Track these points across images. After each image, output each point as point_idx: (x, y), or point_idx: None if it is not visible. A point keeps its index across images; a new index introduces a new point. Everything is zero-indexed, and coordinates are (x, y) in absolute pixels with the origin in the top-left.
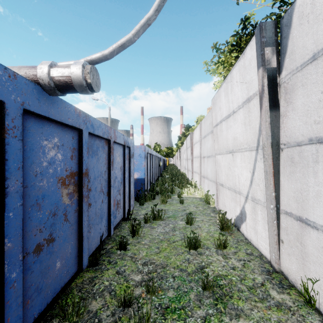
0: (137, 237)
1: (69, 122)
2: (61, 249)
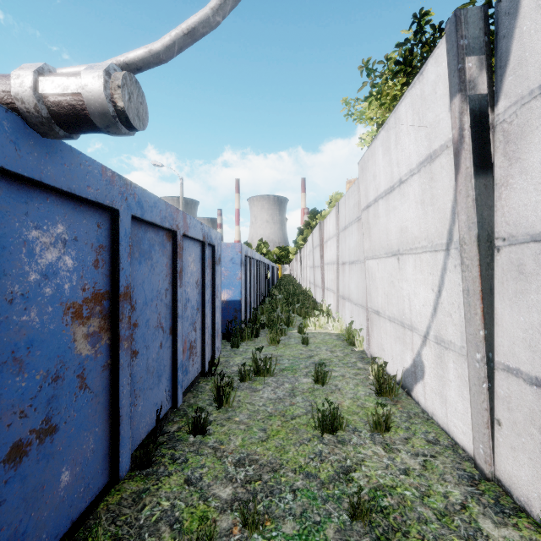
0: (226, 409)
1: (89, 194)
2: (73, 445)
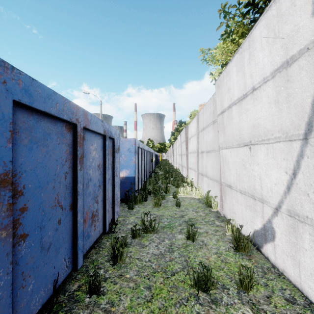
0: (120, 266)
1: None
2: None
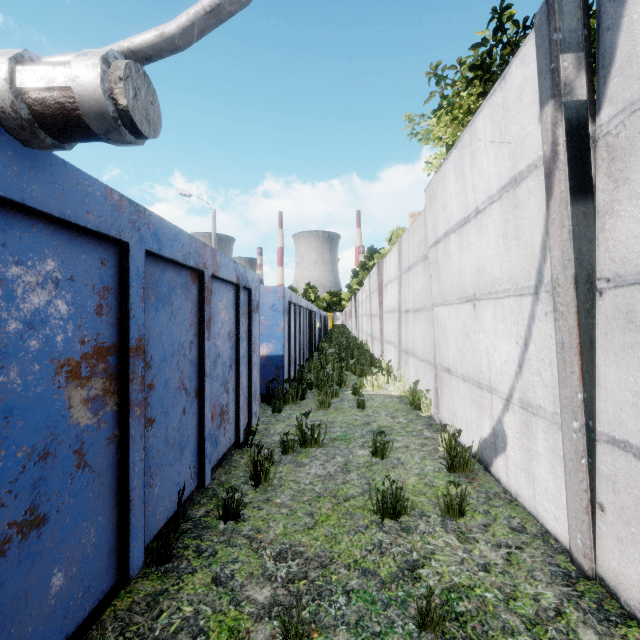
0: (265, 489)
1: (89, 222)
2: (68, 539)
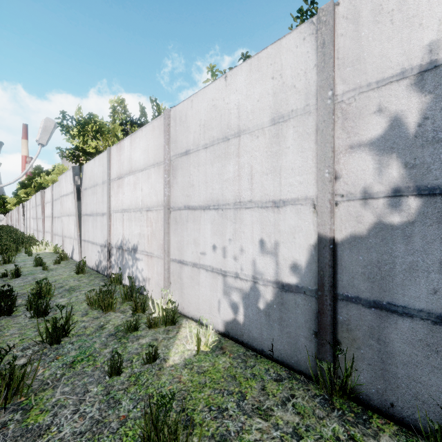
0: None
1: None
2: None
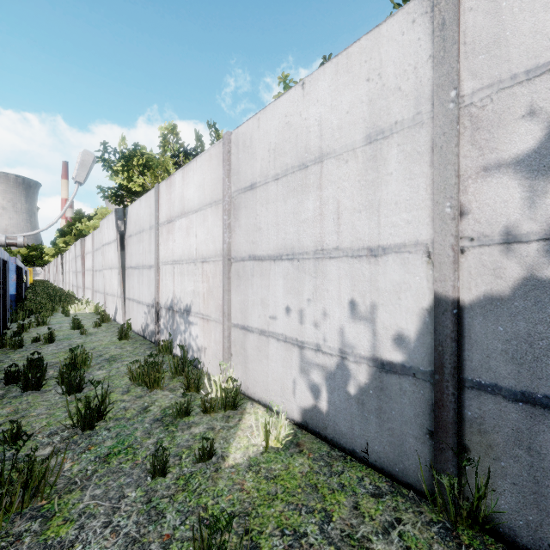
0: (26, 333)
1: None
2: None
